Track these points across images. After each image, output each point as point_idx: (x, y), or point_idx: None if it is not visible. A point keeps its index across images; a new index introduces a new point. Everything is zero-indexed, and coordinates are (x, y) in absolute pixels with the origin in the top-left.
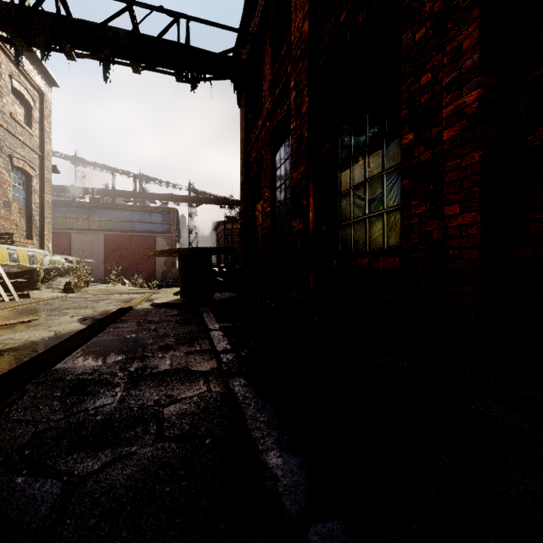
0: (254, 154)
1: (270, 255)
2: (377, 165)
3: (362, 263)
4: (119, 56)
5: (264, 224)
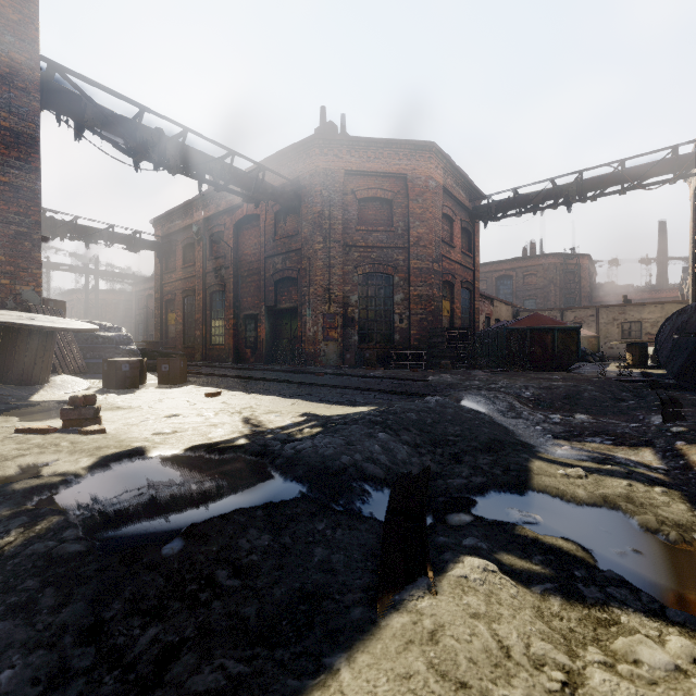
0: (169, 288)
1: (182, 342)
2: (221, 324)
3: (218, 347)
4: (101, 243)
5: (178, 326)
